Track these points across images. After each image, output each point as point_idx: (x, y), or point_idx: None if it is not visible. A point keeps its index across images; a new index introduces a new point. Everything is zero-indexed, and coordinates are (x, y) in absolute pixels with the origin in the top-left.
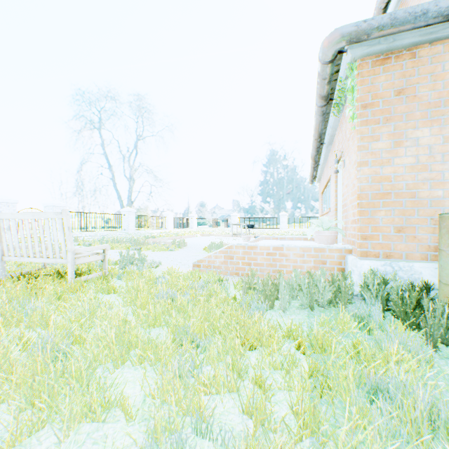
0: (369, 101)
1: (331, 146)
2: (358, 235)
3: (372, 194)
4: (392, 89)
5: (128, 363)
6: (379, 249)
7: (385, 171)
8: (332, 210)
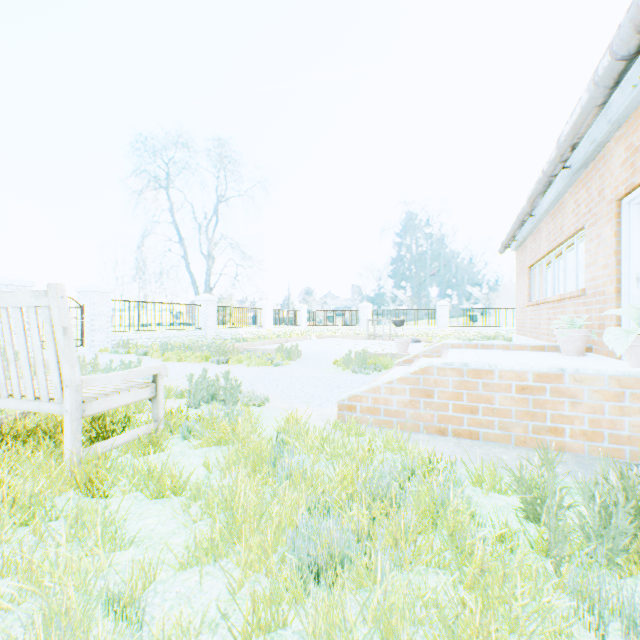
0: None
1: (583, 171)
2: None
3: None
4: None
5: None
6: None
7: None
8: (587, 292)
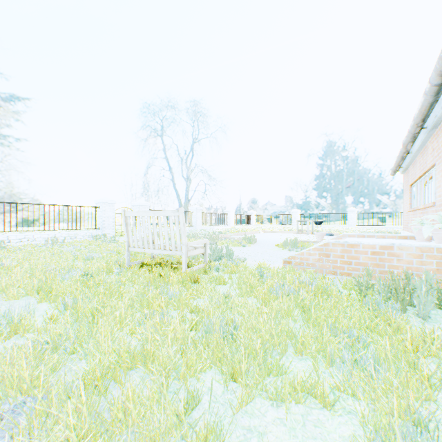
0: None
1: (435, 129)
2: None
3: None
4: None
5: (288, 353)
6: None
7: None
8: (437, 204)
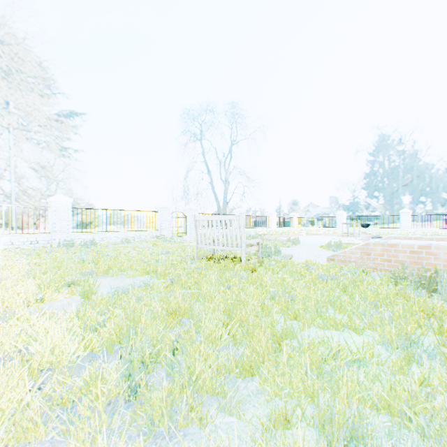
0: None
1: None
2: None
3: None
4: None
5: (330, 311)
6: None
7: None
8: None
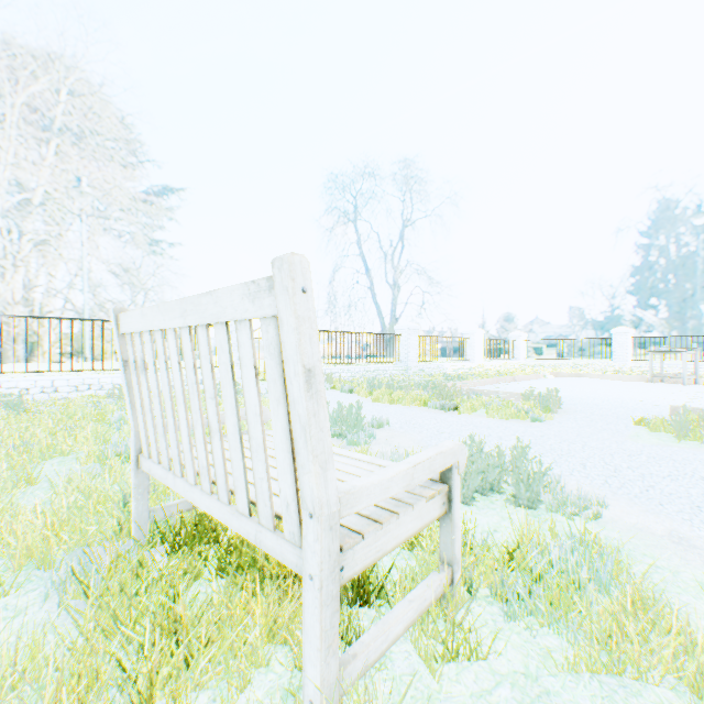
0: None
1: None
2: None
3: None
4: None
5: None
6: None
7: None
8: None
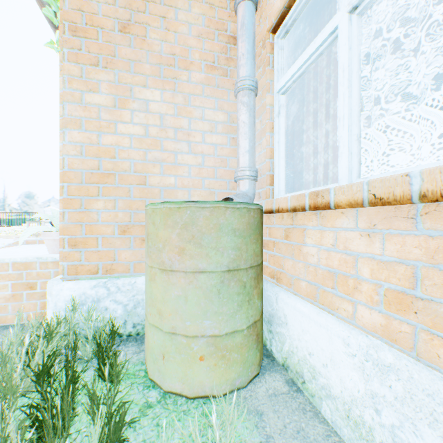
0: (84, 25)
1: None
2: (65, 239)
3: (87, 174)
4: (117, 20)
5: None
6: (97, 260)
7: (105, 140)
8: None
